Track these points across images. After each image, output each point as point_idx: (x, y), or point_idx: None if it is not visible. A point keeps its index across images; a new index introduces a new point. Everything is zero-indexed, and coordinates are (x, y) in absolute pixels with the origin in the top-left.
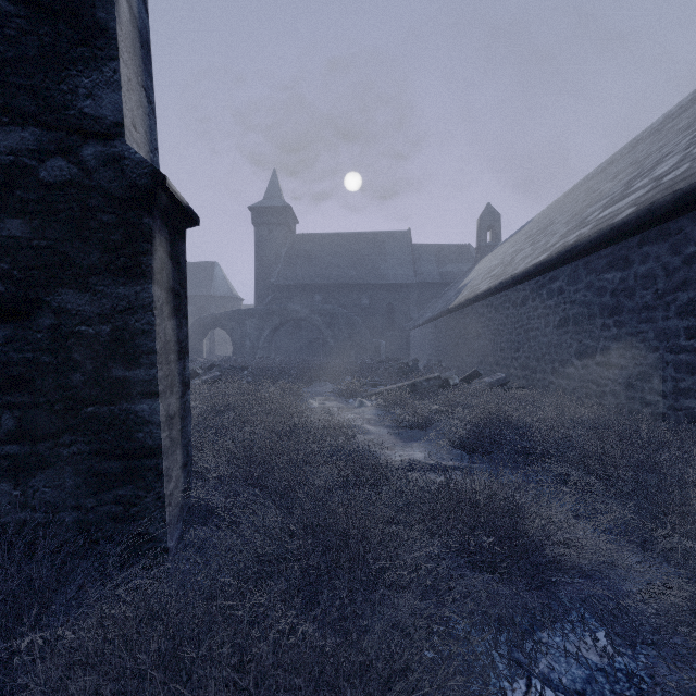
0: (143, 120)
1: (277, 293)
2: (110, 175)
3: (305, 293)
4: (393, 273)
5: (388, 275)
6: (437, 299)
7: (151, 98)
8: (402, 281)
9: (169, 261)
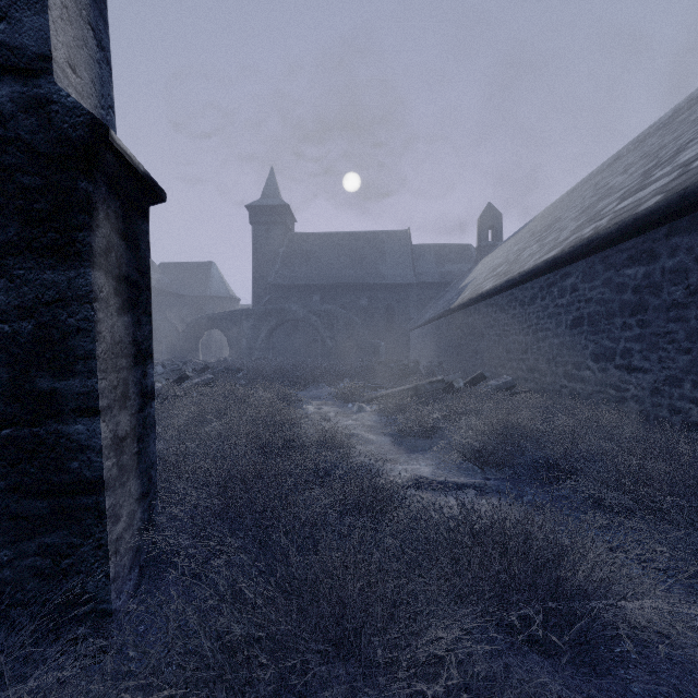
0: (88, 64)
1: (275, 293)
2: (32, 124)
3: (302, 293)
4: (392, 273)
5: (388, 275)
6: (437, 299)
7: (104, 44)
8: (402, 281)
9: (120, 242)
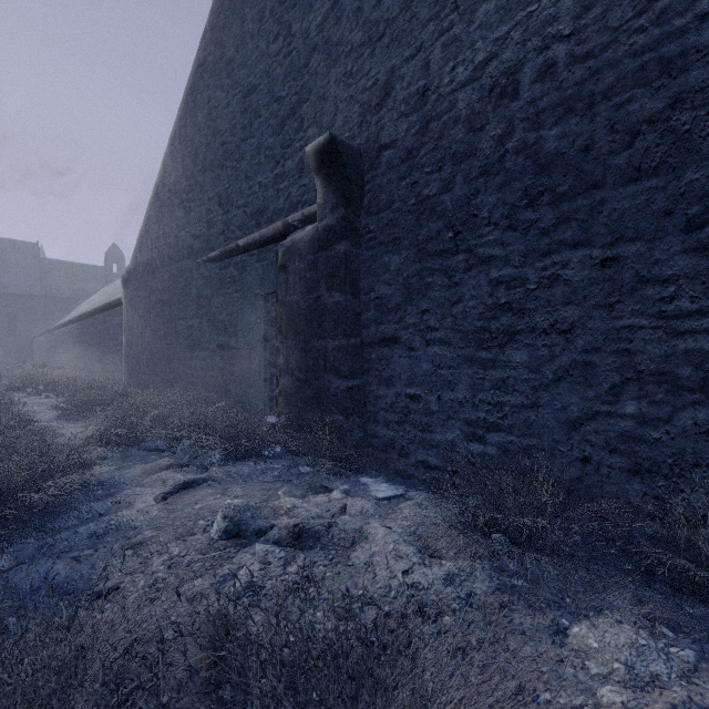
0: None
1: None
2: None
3: None
4: (15, 283)
5: (9, 285)
6: (65, 313)
7: None
8: (27, 292)
9: None
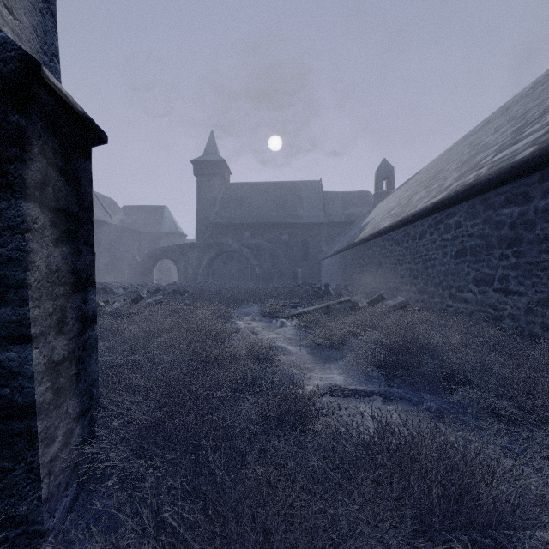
0: (28, 10)
1: (214, 230)
2: None
3: (236, 230)
4: (307, 214)
5: (304, 216)
6: (343, 235)
7: None
8: (315, 220)
9: (59, 177)
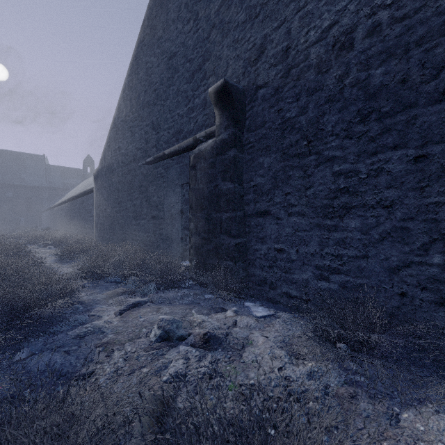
0: None
1: None
2: None
3: None
4: (31, 179)
5: (28, 180)
6: (60, 197)
7: None
8: (38, 185)
9: None
